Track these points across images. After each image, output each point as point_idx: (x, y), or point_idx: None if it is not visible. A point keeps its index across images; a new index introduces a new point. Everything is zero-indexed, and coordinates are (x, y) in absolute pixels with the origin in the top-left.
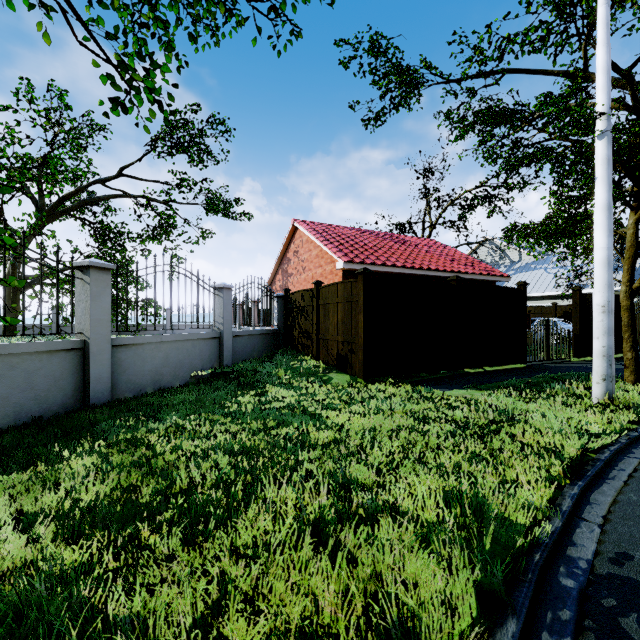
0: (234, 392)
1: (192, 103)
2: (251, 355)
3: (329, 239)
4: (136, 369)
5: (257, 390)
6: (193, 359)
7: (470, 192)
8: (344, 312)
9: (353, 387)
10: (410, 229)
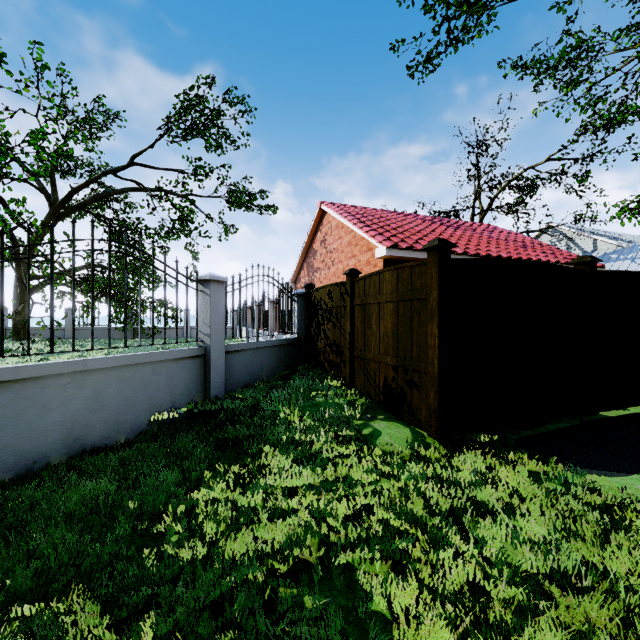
0: (199, 470)
1: (206, 76)
2: (257, 376)
3: (365, 221)
4: (23, 425)
5: (245, 461)
6: (154, 393)
7: (533, 168)
8: (397, 317)
9: (423, 462)
10: (456, 217)
